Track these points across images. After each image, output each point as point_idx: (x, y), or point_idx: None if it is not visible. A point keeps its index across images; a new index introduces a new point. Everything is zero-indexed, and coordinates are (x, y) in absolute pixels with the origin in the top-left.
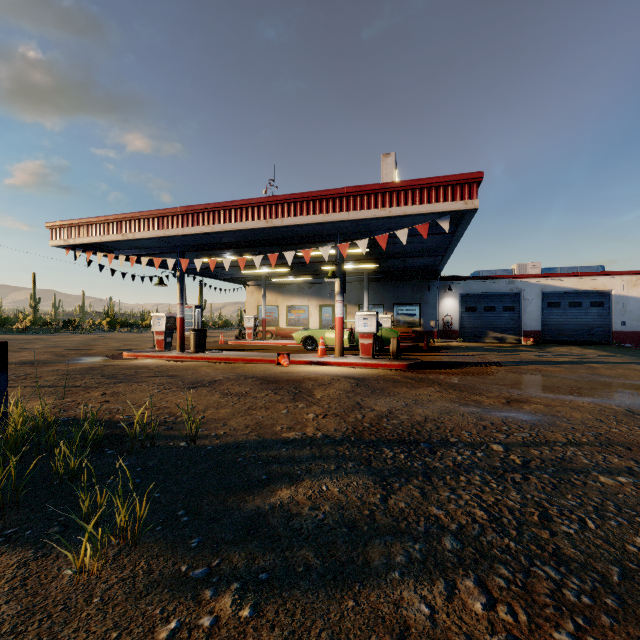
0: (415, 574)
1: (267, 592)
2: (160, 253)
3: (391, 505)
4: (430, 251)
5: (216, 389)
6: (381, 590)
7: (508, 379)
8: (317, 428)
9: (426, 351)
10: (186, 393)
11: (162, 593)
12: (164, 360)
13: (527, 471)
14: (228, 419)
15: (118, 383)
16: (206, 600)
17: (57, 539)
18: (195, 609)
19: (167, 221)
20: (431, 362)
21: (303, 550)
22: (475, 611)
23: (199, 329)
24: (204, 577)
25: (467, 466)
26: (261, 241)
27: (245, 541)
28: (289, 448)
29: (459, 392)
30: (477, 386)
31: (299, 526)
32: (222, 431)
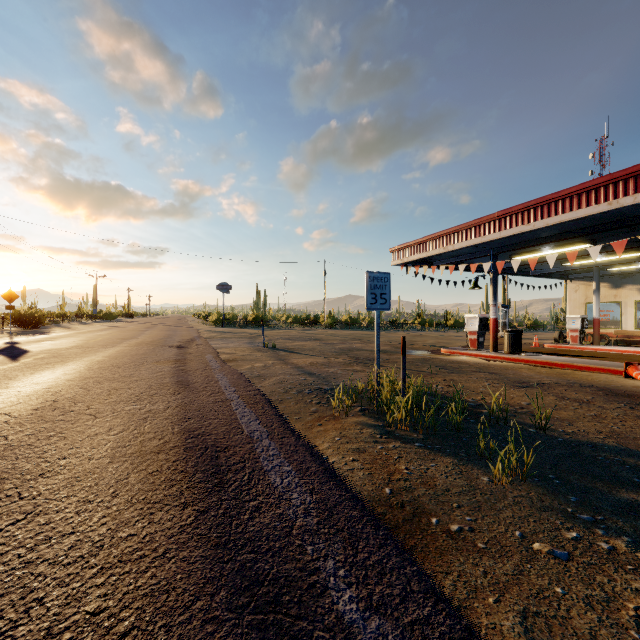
0: None
1: None
2: (472, 258)
3: None
4: None
5: (547, 391)
6: None
7: None
8: None
9: None
10: (516, 390)
11: (557, 515)
12: (478, 358)
13: None
14: (572, 421)
15: (450, 373)
16: (598, 534)
17: (466, 460)
18: (590, 535)
19: (483, 228)
20: None
21: None
22: None
23: (513, 330)
24: (591, 521)
25: None
26: (596, 226)
27: (626, 517)
28: None
29: None
30: None
31: None
32: (569, 429)
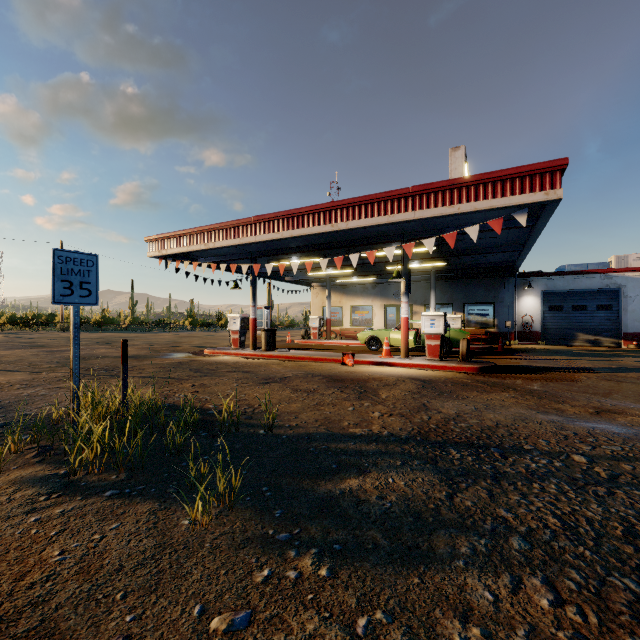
0: (480, 565)
1: (341, 560)
2: (235, 259)
3: (457, 502)
4: (505, 246)
5: (287, 385)
6: (445, 574)
7: (600, 387)
8: (383, 426)
9: (501, 354)
10: (261, 388)
11: (255, 548)
12: (239, 357)
13: (614, 485)
14: (299, 413)
15: (203, 376)
16: (290, 558)
17: (173, 497)
18: (282, 563)
19: (242, 230)
20: (506, 366)
21: (371, 531)
22: (541, 606)
23: (269, 329)
24: (287, 541)
25: (541, 474)
26: (326, 244)
27: (320, 517)
28: (356, 442)
29: (538, 399)
30: (560, 393)
31: (367, 511)
32: (294, 423)
